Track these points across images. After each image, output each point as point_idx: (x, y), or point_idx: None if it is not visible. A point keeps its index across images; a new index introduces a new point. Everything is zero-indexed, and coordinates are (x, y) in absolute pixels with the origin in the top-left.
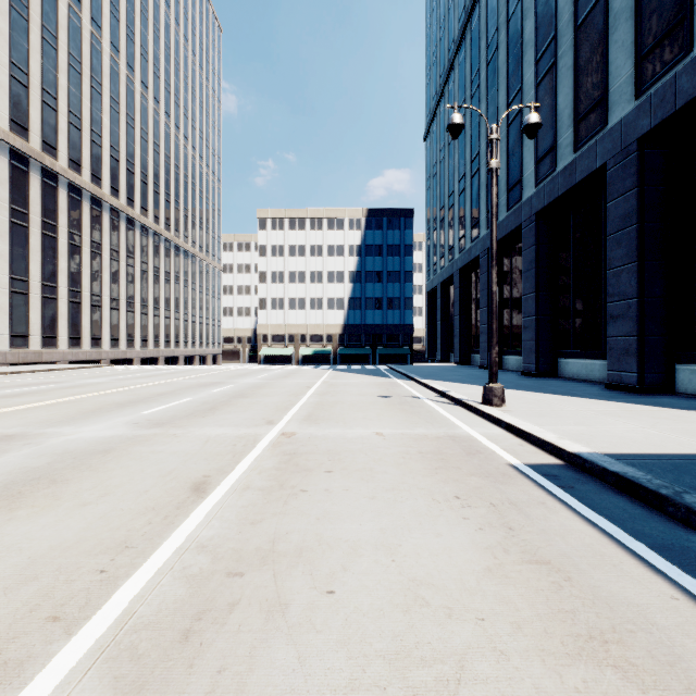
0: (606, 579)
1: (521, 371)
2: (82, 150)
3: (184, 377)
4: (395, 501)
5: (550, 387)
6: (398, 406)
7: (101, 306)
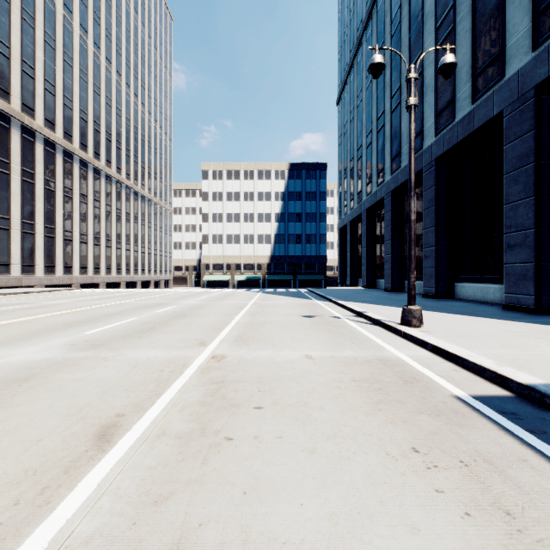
0: None
1: (422, 293)
2: (55, 112)
3: (135, 299)
4: (340, 458)
5: (454, 308)
6: (322, 326)
7: (72, 240)
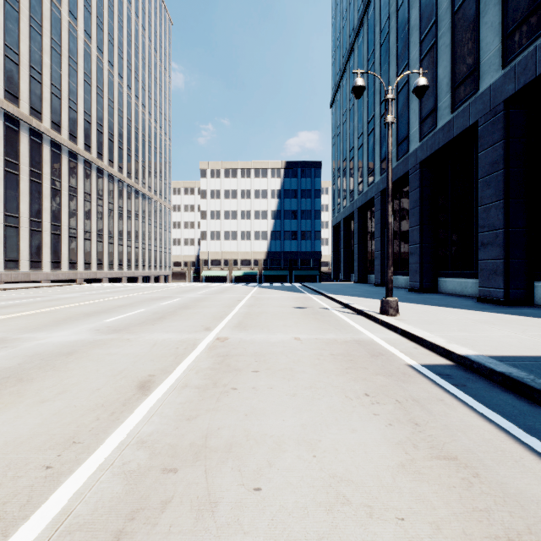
0: (511, 475)
1: (408, 288)
2: (61, 115)
3: (140, 293)
4: (313, 398)
5: (433, 300)
6: (311, 315)
7: (77, 237)
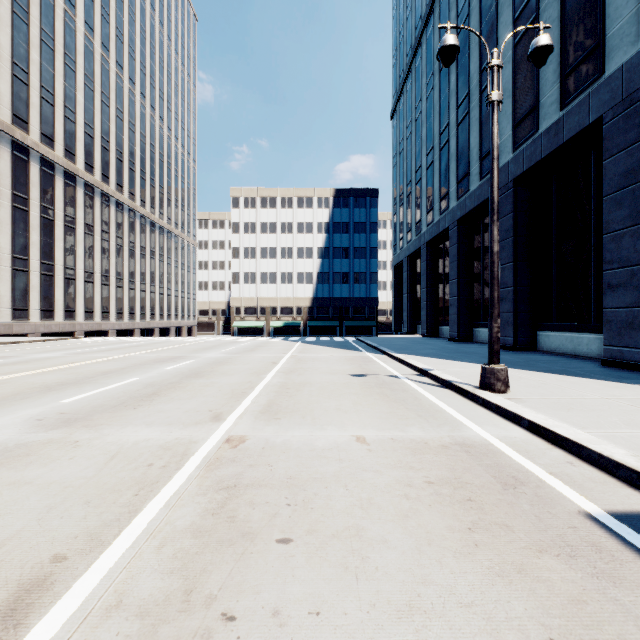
0: None
1: None
2: (54, 125)
3: (145, 351)
4: None
5: (540, 364)
6: (377, 389)
7: (75, 279)
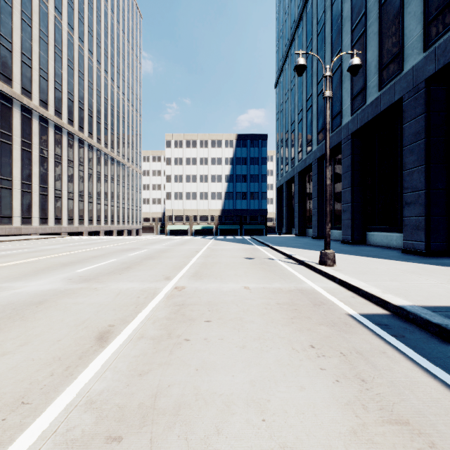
0: None
1: (341, 240)
2: (48, 94)
3: (113, 245)
4: (261, 351)
5: (363, 252)
6: (259, 265)
7: (61, 197)
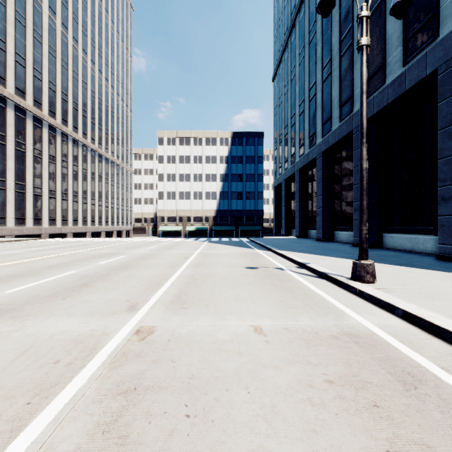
0: None
1: (352, 243)
2: (26, 82)
3: (89, 249)
4: None
5: (390, 258)
6: (267, 280)
7: (41, 195)
